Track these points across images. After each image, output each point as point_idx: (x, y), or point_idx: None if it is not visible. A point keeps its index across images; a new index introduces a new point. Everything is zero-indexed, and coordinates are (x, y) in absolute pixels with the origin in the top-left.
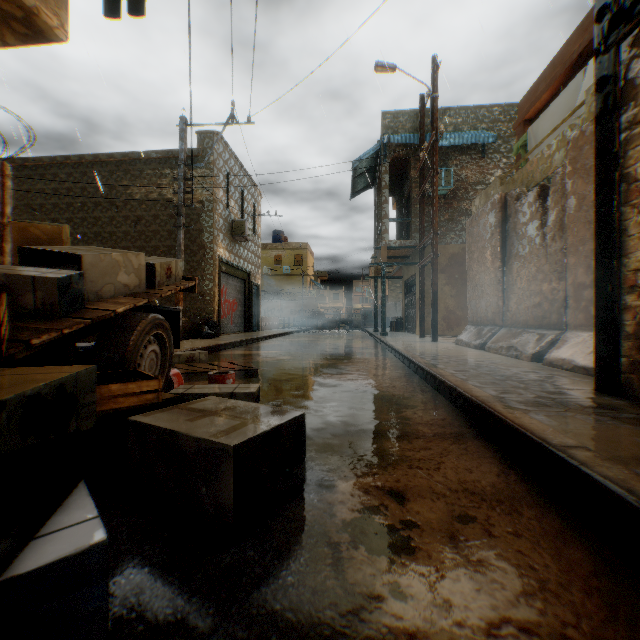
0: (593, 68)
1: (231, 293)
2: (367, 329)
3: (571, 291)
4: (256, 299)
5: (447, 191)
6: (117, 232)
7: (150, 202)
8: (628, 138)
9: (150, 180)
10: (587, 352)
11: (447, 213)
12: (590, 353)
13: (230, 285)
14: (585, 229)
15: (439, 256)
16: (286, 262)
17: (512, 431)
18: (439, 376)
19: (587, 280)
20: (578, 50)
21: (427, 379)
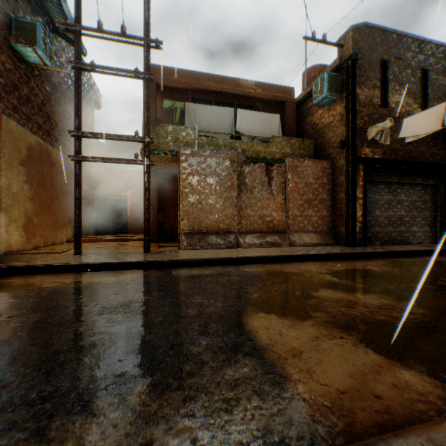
0: (350, 163)
1: None
2: None
3: (292, 217)
4: None
5: (39, 63)
6: None
7: None
8: (357, 187)
9: None
10: (311, 239)
11: (28, 88)
12: (313, 239)
13: None
14: (298, 196)
15: (21, 141)
16: None
17: (409, 252)
18: (364, 252)
19: (299, 214)
20: (214, 88)
21: (349, 257)
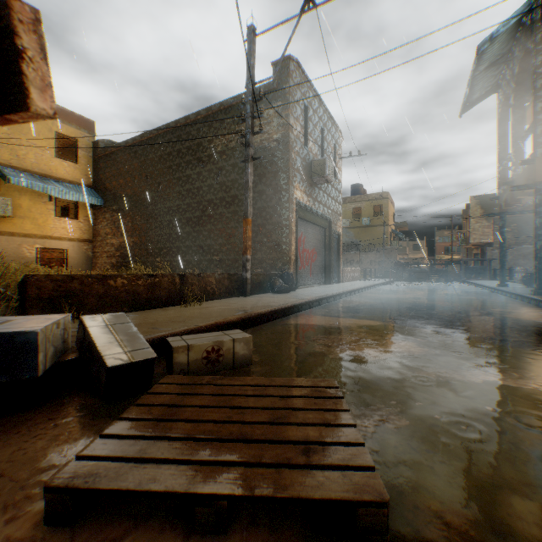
0: None
1: (310, 242)
2: (476, 282)
3: None
4: (336, 249)
5: None
6: (202, 186)
7: (229, 151)
8: None
9: (229, 129)
10: None
11: None
12: None
13: (309, 233)
14: None
15: None
16: (365, 214)
17: None
18: None
19: None
20: None
21: None
